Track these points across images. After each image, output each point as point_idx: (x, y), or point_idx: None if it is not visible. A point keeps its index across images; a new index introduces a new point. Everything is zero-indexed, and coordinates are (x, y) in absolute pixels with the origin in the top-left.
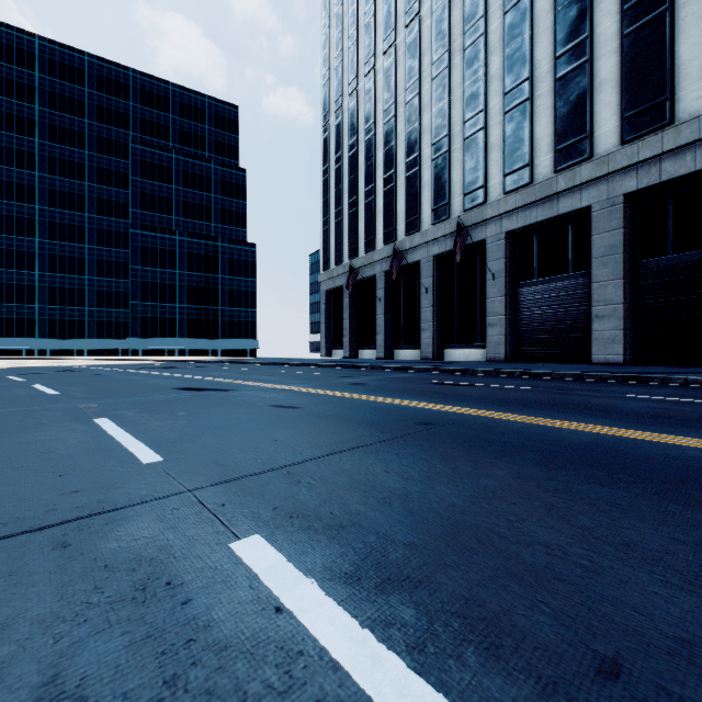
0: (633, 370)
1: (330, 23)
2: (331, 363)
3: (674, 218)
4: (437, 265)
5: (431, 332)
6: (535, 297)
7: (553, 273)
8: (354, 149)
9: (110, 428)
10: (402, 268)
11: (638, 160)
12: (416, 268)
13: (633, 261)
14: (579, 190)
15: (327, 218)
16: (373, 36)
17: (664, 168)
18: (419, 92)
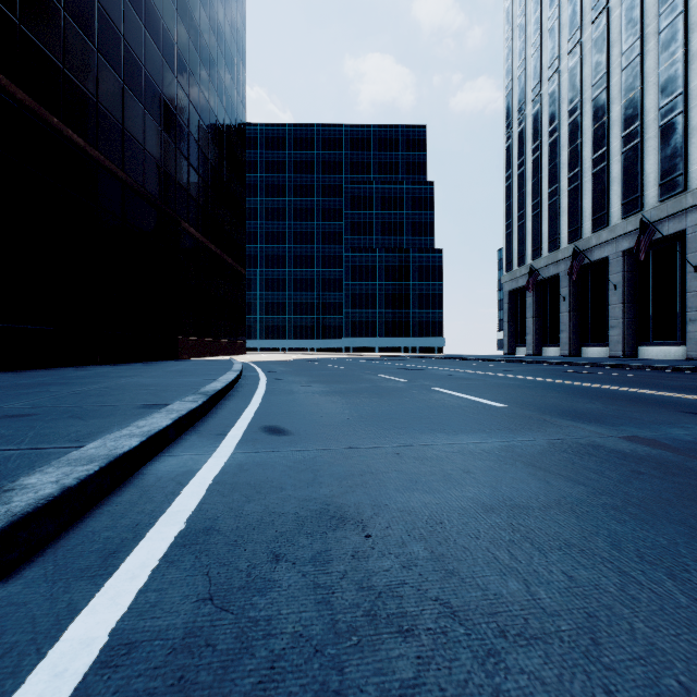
0: None
1: (513, 35)
2: (502, 358)
3: None
4: (628, 260)
5: (620, 329)
6: None
7: None
8: (537, 153)
9: (385, 376)
10: (588, 265)
11: None
12: (605, 263)
13: None
14: None
15: (509, 222)
16: (556, 39)
17: None
18: (606, 86)
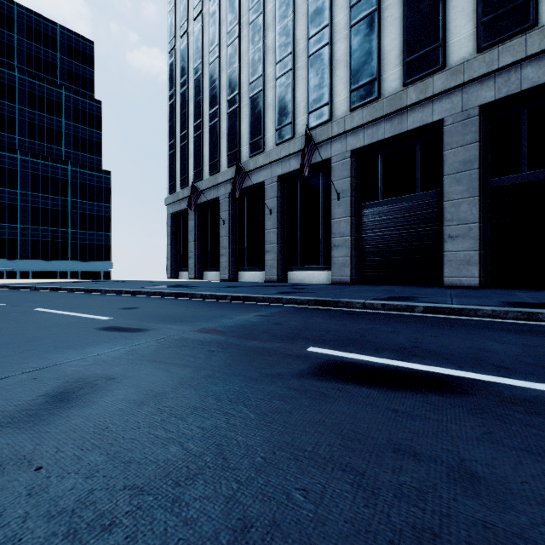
0: (538, 298)
1: None
2: (150, 289)
3: (528, 134)
4: (280, 187)
5: (275, 254)
6: (380, 218)
7: (398, 193)
8: (199, 72)
9: None
10: (245, 190)
11: (498, 67)
12: (260, 190)
13: (484, 179)
14: (431, 103)
15: (173, 142)
16: None
17: (525, 75)
18: (263, 11)
